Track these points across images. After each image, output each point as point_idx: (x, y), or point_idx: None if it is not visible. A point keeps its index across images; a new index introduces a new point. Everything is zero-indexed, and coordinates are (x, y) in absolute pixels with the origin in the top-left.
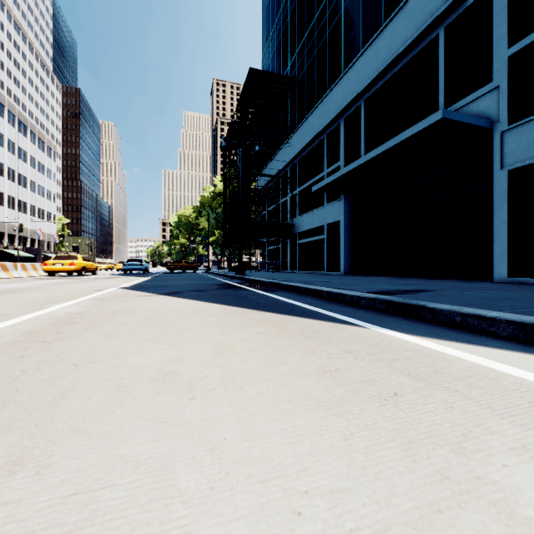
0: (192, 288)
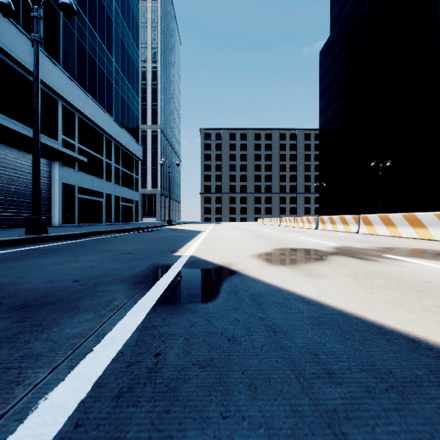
0: (172, 230)
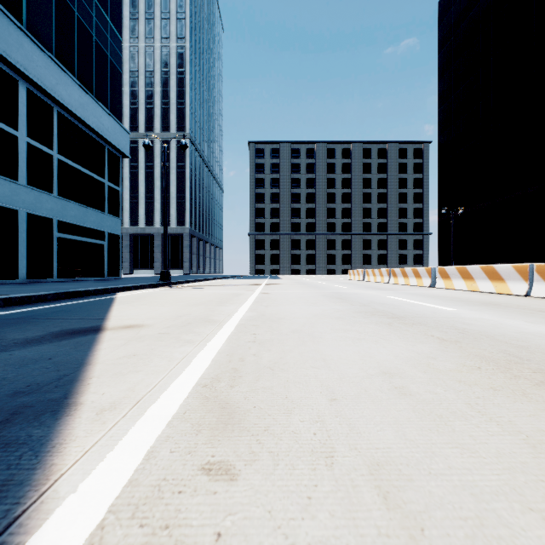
0: None
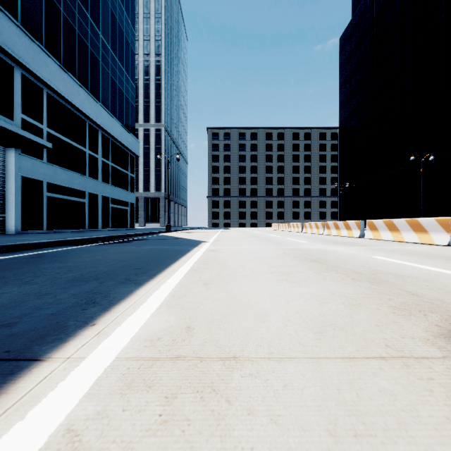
0: (160, 240)
